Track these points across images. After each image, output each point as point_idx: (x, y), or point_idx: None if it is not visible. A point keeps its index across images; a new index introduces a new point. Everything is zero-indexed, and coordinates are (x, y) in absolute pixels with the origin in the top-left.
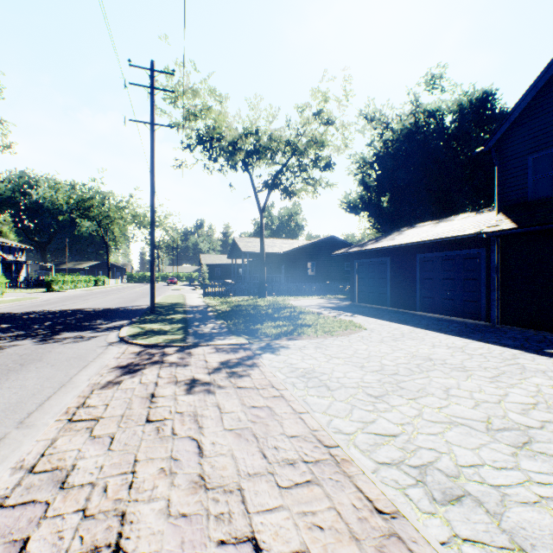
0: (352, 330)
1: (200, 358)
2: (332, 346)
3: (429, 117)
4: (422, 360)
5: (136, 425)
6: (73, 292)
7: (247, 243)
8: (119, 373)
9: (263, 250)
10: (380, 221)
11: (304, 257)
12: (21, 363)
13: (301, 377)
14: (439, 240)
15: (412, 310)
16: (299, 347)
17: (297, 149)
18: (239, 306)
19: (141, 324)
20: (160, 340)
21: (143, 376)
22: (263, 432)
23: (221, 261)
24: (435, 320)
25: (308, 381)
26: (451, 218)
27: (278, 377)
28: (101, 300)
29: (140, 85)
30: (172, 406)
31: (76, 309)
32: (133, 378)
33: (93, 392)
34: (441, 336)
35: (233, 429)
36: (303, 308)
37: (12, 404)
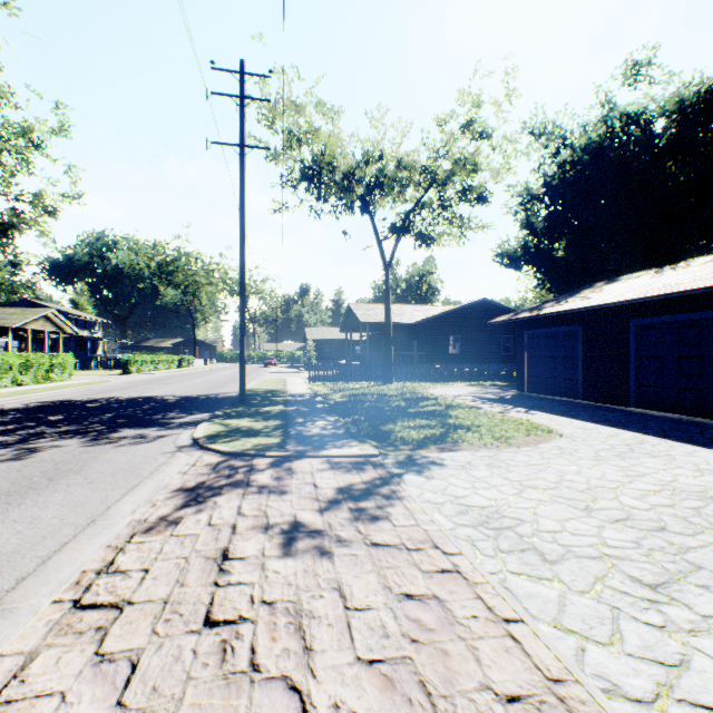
0: (538, 436)
1: (306, 479)
2: (516, 465)
3: (628, 125)
4: (699, 501)
5: (183, 632)
6: (152, 375)
7: (366, 310)
8: (180, 502)
9: (388, 318)
10: (553, 277)
11: (444, 328)
12: (50, 476)
13: (481, 526)
14: (677, 295)
15: (622, 405)
16: (461, 465)
17: (436, 178)
18: (358, 395)
19: (225, 419)
20: (247, 446)
21: (214, 510)
22: (440, 677)
23: (332, 336)
24: (672, 423)
25: (496, 537)
26: (681, 264)
27: (440, 524)
28: (182, 385)
29: (226, 95)
30: (255, 585)
31: (149, 397)
32: (199, 512)
33: (132, 539)
34: (703, 452)
35: (375, 663)
36: (449, 399)
37: (3, 557)
